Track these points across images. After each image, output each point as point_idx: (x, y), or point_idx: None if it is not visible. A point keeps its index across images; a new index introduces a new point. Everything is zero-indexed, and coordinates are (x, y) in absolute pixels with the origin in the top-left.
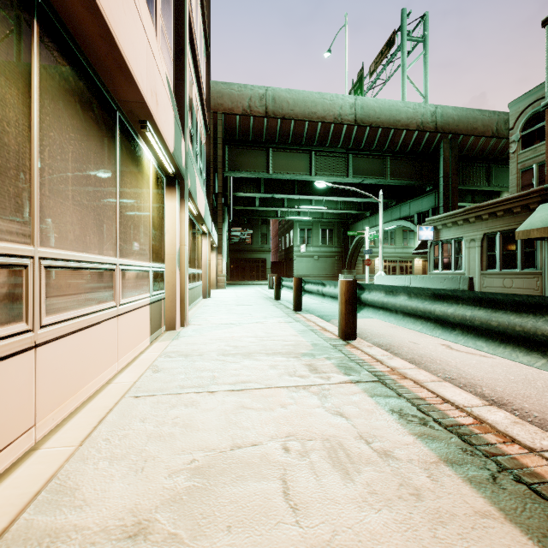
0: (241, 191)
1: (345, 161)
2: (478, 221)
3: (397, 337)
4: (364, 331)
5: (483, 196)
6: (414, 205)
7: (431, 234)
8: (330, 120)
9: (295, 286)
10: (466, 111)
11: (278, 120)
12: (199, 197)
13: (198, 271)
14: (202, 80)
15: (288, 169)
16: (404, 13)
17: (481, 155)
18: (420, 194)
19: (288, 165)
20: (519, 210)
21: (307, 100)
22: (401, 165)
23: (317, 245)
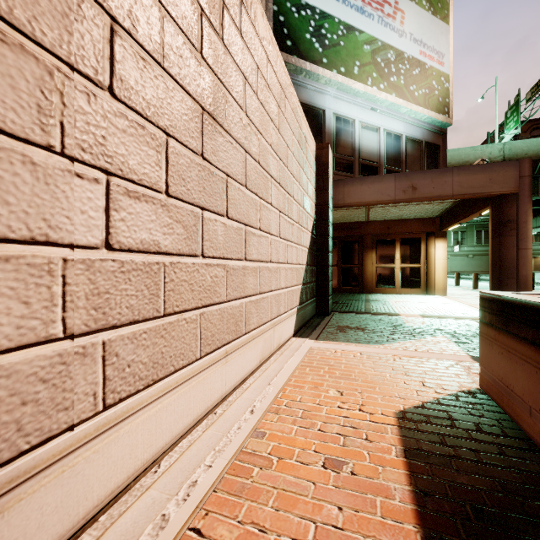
0: None
1: None
2: None
3: None
4: None
5: None
6: None
7: None
8: None
9: (456, 276)
10: None
11: None
12: None
13: None
14: None
15: None
16: None
17: None
18: None
19: None
20: None
21: (461, 154)
22: None
23: (471, 245)
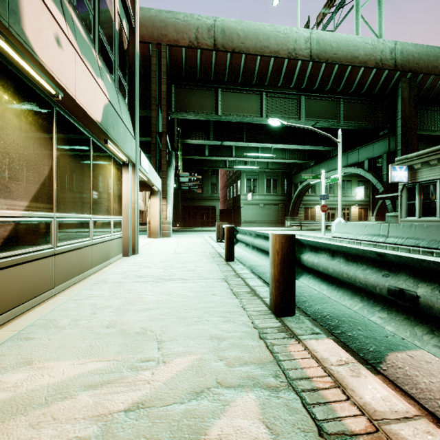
0: (190, 138)
1: (297, 103)
2: None
3: None
4: None
5: (426, 145)
6: (364, 151)
7: (405, 174)
8: (284, 55)
9: (279, 255)
10: (426, 49)
11: (228, 54)
12: (53, 48)
13: (102, 217)
14: None
15: (237, 111)
16: None
17: (438, 97)
18: (371, 140)
19: (238, 107)
20: None
21: (259, 33)
22: (354, 108)
23: (262, 193)
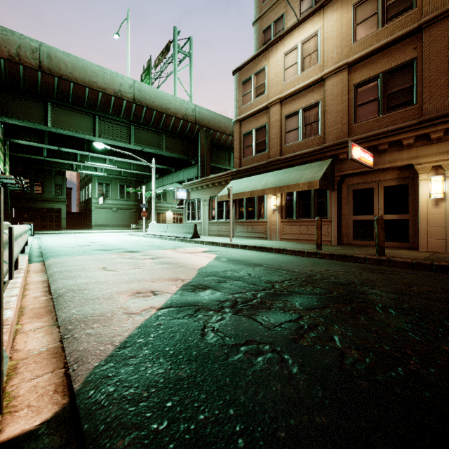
0: (18, 138)
1: (128, 130)
2: (207, 188)
3: (79, 266)
4: (59, 264)
5: None
6: (186, 173)
7: (185, 194)
8: (111, 93)
9: None
10: (214, 114)
11: (55, 78)
12: None
13: None
14: None
15: (70, 126)
16: (176, 30)
17: (225, 145)
18: (189, 166)
19: (71, 123)
20: (224, 183)
21: (88, 69)
22: (173, 142)
23: (116, 198)
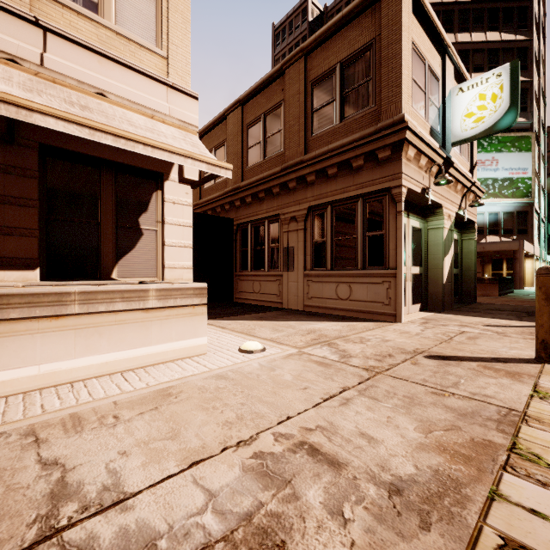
0: None
1: None
2: None
3: None
4: None
5: None
6: None
7: None
8: None
9: None
10: None
11: None
12: (542, 255)
13: None
14: (542, 210)
15: None
16: None
17: None
18: None
19: None
20: None
21: None
22: None
23: None
